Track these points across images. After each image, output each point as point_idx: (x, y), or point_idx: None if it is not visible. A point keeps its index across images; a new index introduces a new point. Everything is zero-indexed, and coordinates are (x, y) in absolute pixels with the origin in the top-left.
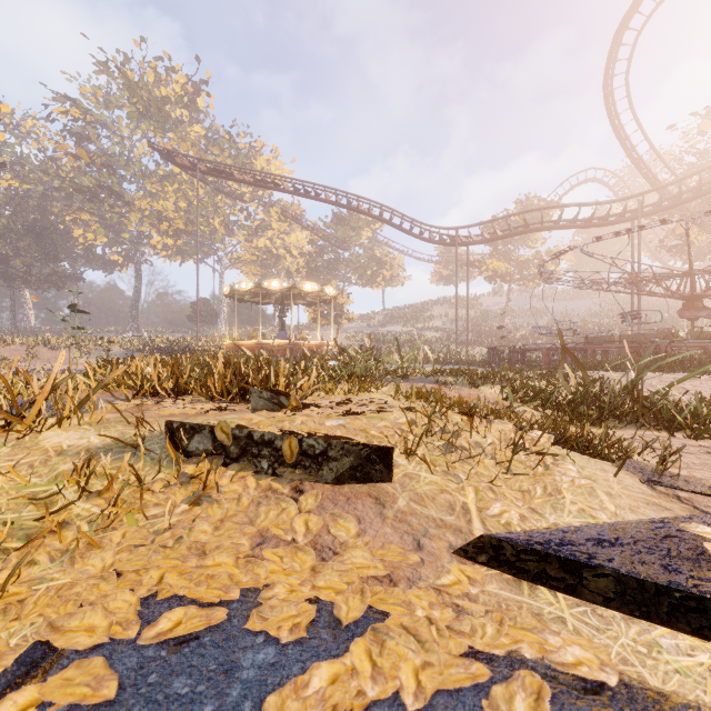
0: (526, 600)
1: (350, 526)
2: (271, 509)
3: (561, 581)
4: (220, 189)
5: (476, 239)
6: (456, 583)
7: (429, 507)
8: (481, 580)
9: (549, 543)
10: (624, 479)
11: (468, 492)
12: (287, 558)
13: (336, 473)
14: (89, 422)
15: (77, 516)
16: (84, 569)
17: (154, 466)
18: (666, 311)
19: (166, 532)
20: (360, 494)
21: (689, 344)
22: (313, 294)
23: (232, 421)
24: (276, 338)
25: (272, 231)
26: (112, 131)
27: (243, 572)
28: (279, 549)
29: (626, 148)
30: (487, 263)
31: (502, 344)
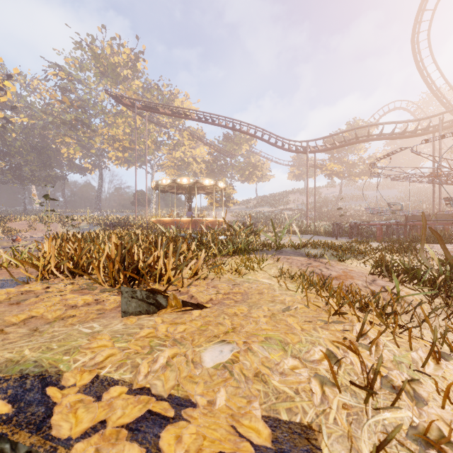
0: None
1: None
2: None
3: None
4: (151, 120)
5: (320, 148)
6: None
7: None
8: None
9: None
10: None
11: None
12: None
13: None
14: None
15: None
16: None
17: None
18: None
19: None
20: None
21: None
22: (210, 187)
23: (80, 345)
24: (185, 216)
25: (184, 147)
26: (84, 85)
27: None
28: None
29: (427, 83)
30: (326, 165)
31: (338, 220)
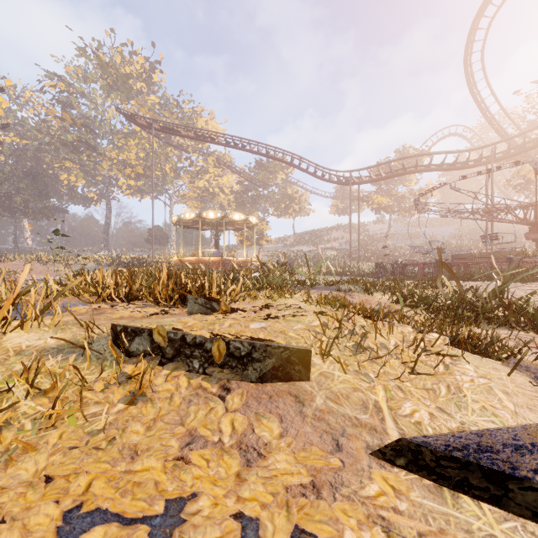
0: (451, 512)
1: (273, 426)
2: (200, 408)
3: (484, 491)
4: (170, 143)
5: (365, 179)
6: (380, 494)
7: (344, 405)
8: (407, 492)
9: (467, 449)
10: (516, 377)
11: (378, 390)
12: (213, 462)
13: (259, 373)
14: (50, 324)
15: (23, 413)
16: (17, 473)
17: (99, 365)
18: (511, 235)
19: (100, 433)
20: (281, 393)
21: (537, 260)
22: (240, 222)
23: (171, 324)
24: (212, 255)
25: (209, 175)
26: (89, 100)
27: (170, 479)
28: (206, 450)
29: (481, 109)
30: (373, 198)
31: (385, 260)
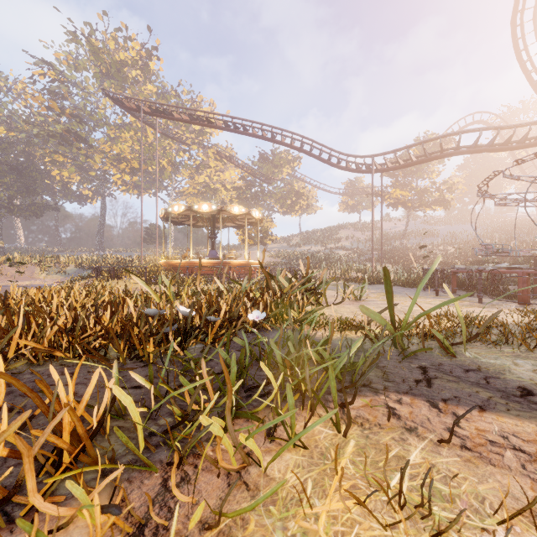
0: None
1: None
2: None
3: None
4: (167, 134)
5: (390, 166)
6: None
7: None
8: None
9: None
10: None
11: None
12: None
13: None
14: None
15: None
16: None
17: None
18: None
19: None
20: None
21: None
22: (241, 217)
23: None
24: (207, 257)
25: (210, 169)
26: (81, 89)
27: None
28: None
29: (531, 80)
30: (391, 192)
31: (407, 262)
